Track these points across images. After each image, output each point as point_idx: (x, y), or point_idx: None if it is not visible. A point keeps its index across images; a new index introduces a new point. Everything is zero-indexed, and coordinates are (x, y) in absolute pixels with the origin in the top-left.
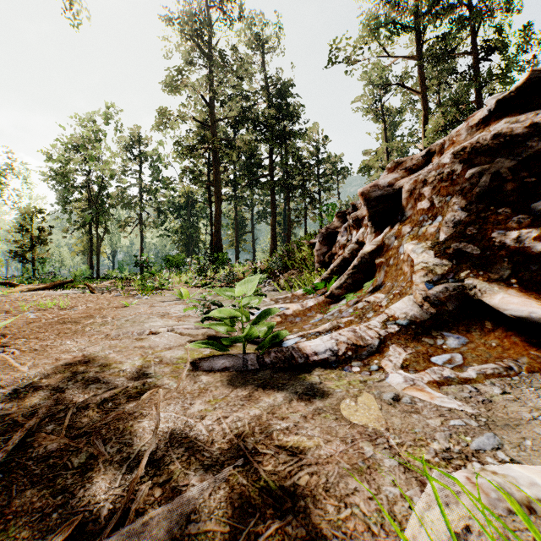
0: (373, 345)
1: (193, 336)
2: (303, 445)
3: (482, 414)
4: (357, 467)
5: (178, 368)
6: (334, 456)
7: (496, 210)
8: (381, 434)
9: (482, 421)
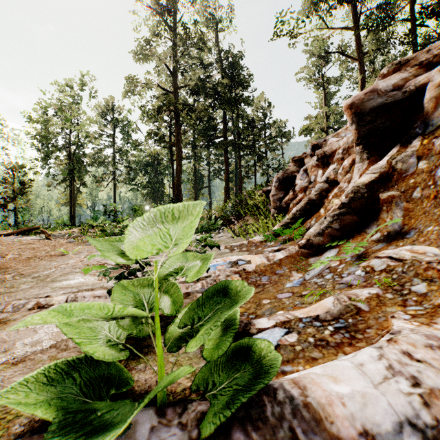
0: None
1: None
2: None
3: None
4: None
5: None
6: None
7: None
8: None
9: None
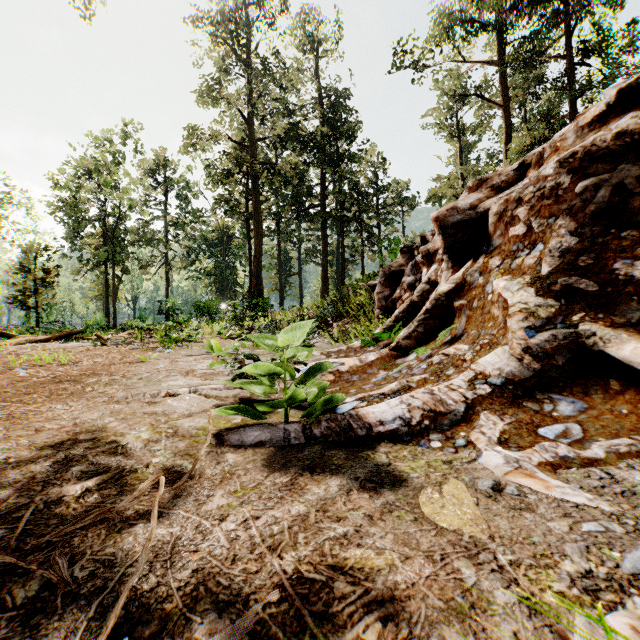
0: (457, 411)
1: (222, 399)
2: (370, 564)
3: (625, 513)
4: (454, 606)
5: (197, 442)
6: (417, 585)
7: (618, 233)
8: (484, 545)
9: (628, 525)
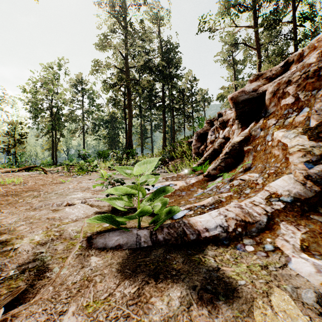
0: (261, 221)
1: (100, 208)
2: None
3: None
4: None
5: (73, 244)
6: None
7: None
8: None
9: None
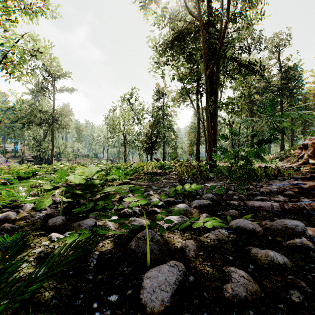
0: (293, 166)
1: None
2: None
3: None
4: None
5: None
6: None
7: None
8: None
9: None
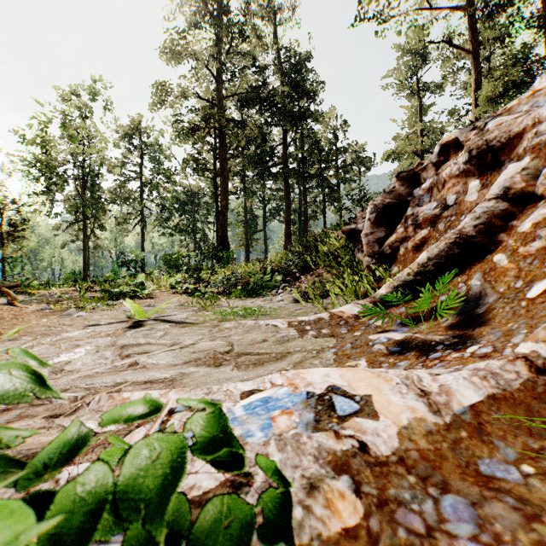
0: None
1: None
2: None
3: None
4: None
5: None
6: None
7: None
8: None
9: None
